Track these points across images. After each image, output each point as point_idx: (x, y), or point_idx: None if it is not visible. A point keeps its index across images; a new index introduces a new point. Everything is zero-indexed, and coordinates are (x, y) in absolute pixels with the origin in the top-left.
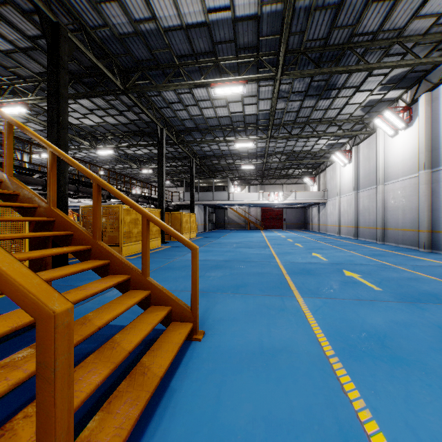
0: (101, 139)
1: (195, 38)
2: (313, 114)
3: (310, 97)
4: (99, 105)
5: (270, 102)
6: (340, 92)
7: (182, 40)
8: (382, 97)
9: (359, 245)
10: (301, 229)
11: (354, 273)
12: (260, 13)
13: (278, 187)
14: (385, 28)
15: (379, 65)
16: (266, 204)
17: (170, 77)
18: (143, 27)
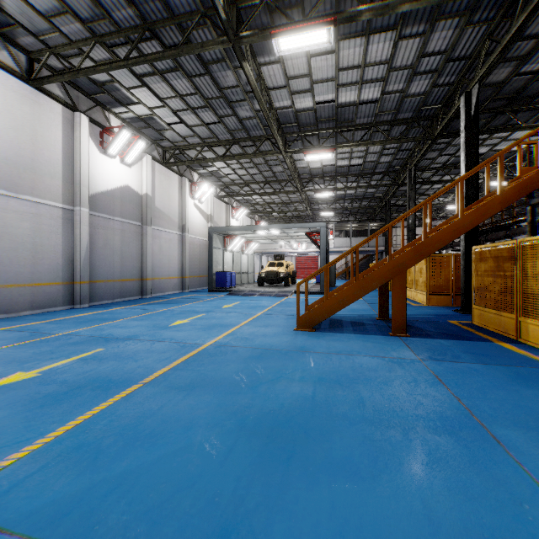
0: None
1: None
2: None
3: None
4: None
5: None
6: None
7: None
8: None
9: None
10: None
11: None
12: None
13: None
14: None
15: None
16: None
17: None
18: None
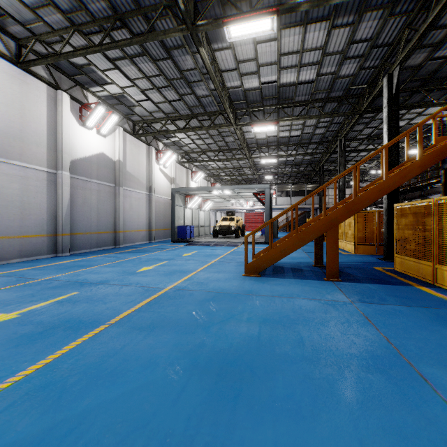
0: None
1: None
2: None
3: None
4: None
5: None
6: None
7: None
8: None
9: None
10: None
11: None
12: None
13: None
14: None
15: None
16: None
17: None
18: None
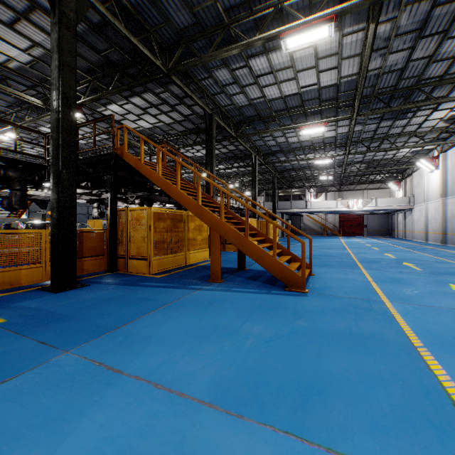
0: (203, 164)
1: (289, 100)
2: (391, 130)
3: (386, 120)
4: None
5: (347, 127)
6: (417, 113)
7: (280, 103)
8: None
9: (438, 250)
10: (385, 236)
11: (411, 263)
12: (339, 82)
13: (358, 193)
14: (449, 72)
15: (446, 100)
16: (344, 211)
17: (269, 124)
18: (255, 101)
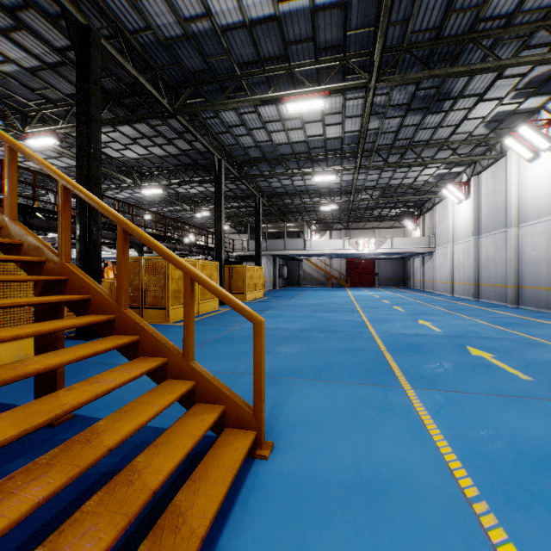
0: (146, 175)
1: (261, 38)
2: (417, 134)
3: (414, 112)
4: (143, 132)
5: (359, 120)
6: (456, 103)
7: (245, 42)
8: (515, 107)
9: (482, 309)
10: (399, 287)
11: (484, 351)
12: None
13: (369, 232)
14: (524, 8)
15: (515, 61)
16: (353, 255)
17: (230, 91)
18: (195, 28)
